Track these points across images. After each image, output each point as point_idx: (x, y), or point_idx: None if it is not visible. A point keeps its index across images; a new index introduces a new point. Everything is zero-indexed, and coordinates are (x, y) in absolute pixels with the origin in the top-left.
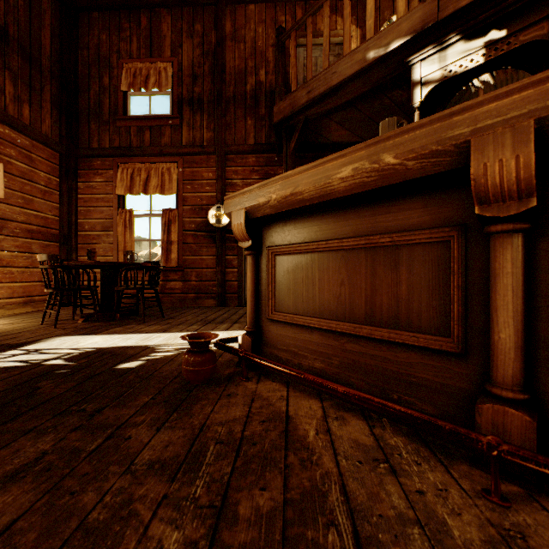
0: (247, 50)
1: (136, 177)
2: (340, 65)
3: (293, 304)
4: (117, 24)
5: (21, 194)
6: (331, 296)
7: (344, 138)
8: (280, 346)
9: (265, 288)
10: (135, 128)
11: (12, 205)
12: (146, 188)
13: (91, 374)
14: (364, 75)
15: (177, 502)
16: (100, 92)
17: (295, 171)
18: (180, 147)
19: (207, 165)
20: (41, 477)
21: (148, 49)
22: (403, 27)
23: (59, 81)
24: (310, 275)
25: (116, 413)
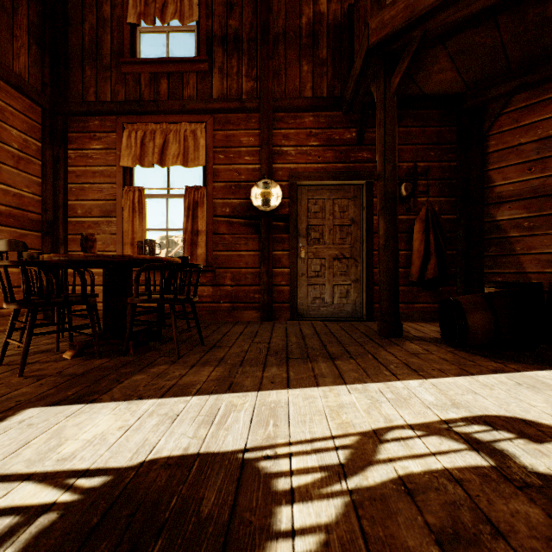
0: None
1: (149, 142)
2: None
3: None
4: None
5: None
6: None
7: (442, 87)
8: None
9: None
10: (146, 75)
11: None
12: (162, 157)
13: None
14: None
15: None
16: (98, 25)
17: None
18: (210, 100)
19: (246, 127)
20: None
21: None
22: None
23: (40, 7)
24: None
25: None
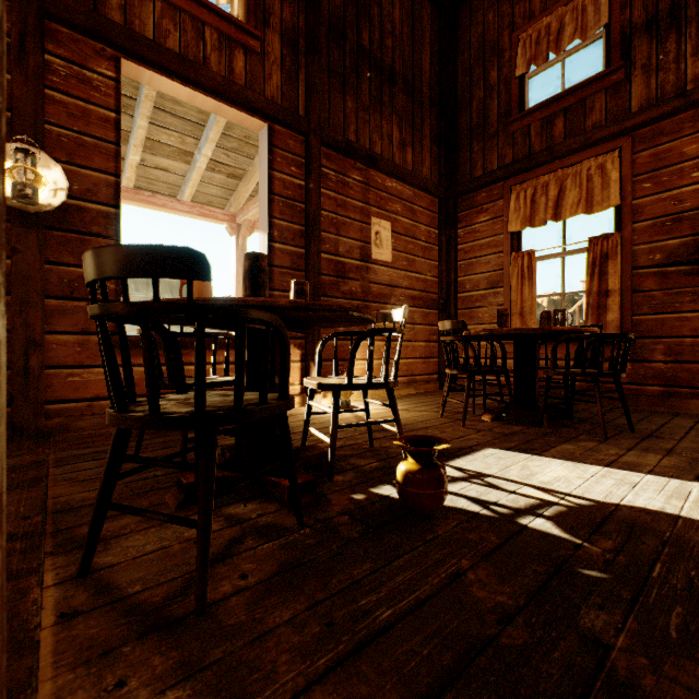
0: None
1: (539, 198)
2: None
3: None
4: None
5: (405, 255)
6: None
7: None
8: None
9: None
10: (536, 123)
11: (397, 269)
12: (556, 211)
13: None
14: None
15: None
16: (485, 96)
17: None
18: (627, 117)
19: (693, 130)
20: None
21: None
22: None
23: (437, 109)
24: None
25: None
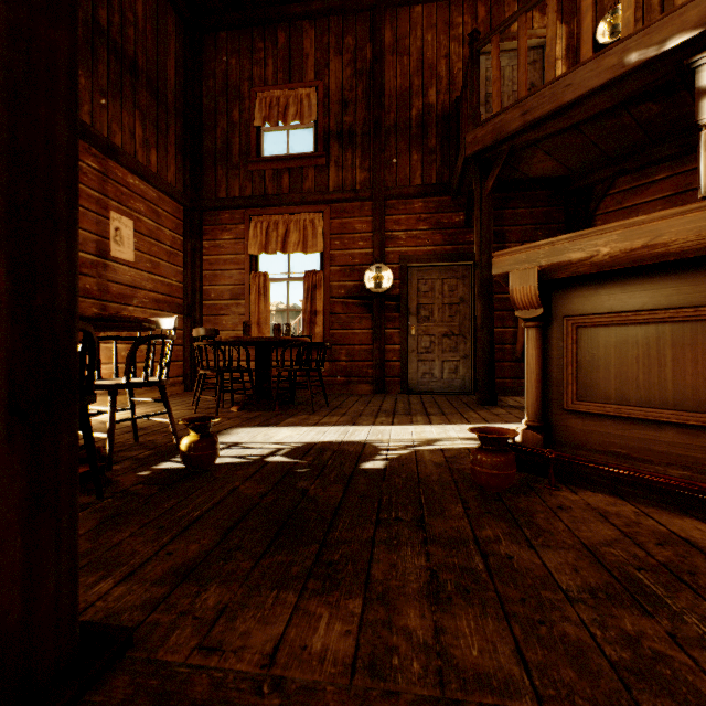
0: (412, 64)
1: (272, 232)
2: (579, 75)
3: (617, 391)
4: (249, 44)
5: (149, 256)
6: (700, 381)
7: (547, 172)
8: (590, 447)
9: (558, 370)
10: (270, 171)
11: (141, 270)
12: (284, 245)
13: (343, 475)
14: (613, 85)
15: (697, 643)
16: (229, 129)
17: (654, 215)
18: (327, 192)
19: (360, 215)
20: (471, 599)
21: (287, 72)
22: (691, 17)
23: (183, 120)
24: (654, 353)
25: (446, 524)
